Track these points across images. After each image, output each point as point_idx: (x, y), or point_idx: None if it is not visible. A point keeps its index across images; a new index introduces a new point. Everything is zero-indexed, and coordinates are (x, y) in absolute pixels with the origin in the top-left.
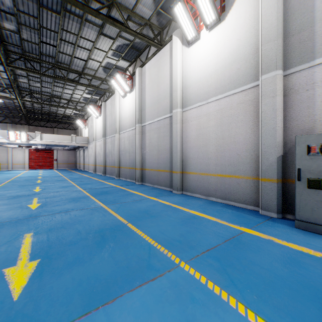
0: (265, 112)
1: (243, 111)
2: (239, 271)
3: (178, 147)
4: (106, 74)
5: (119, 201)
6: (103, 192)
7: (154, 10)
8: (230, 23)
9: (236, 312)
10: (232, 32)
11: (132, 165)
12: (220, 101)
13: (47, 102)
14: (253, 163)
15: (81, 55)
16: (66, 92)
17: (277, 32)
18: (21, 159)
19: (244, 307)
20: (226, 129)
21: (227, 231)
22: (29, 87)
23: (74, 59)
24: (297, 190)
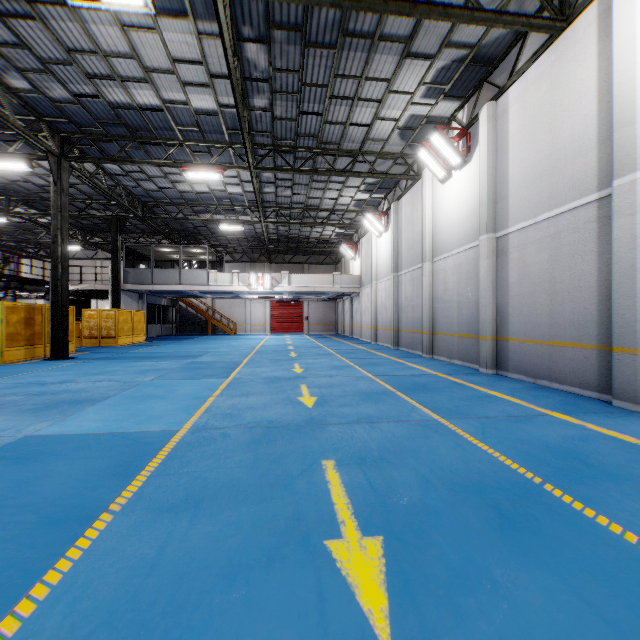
0: None
1: None
2: None
3: (639, 279)
4: (404, 143)
5: (472, 413)
6: (418, 386)
7: None
8: None
9: None
10: None
11: (467, 329)
12: None
13: (298, 220)
14: None
15: (361, 116)
16: (328, 196)
17: None
18: (260, 317)
19: None
20: None
21: None
22: (275, 200)
23: (349, 128)
24: None
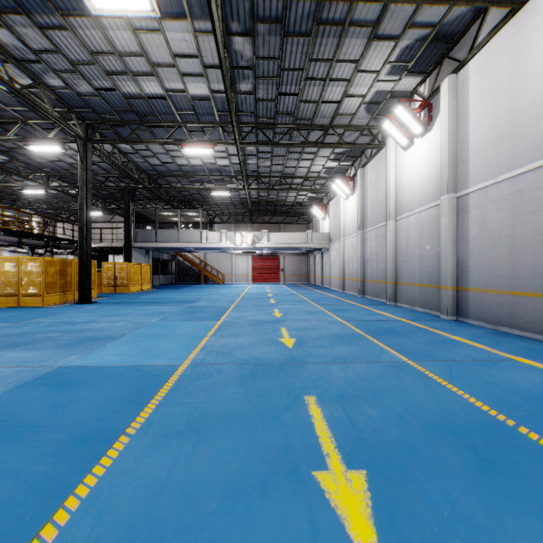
0: None
1: None
2: None
3: None
4: (370, 116)
5: (438, 356)
6: (385, 330)
7: None
8: None
9: None
10: None
11: (429, 279)
12: None
13: (275, 187)
14: None
15: (332, 94)
16: (302, 165)
17: None
18: (244, 269)
19: None
20: None
21: None
22: (257, 170)
23: (321, 105)
24: None
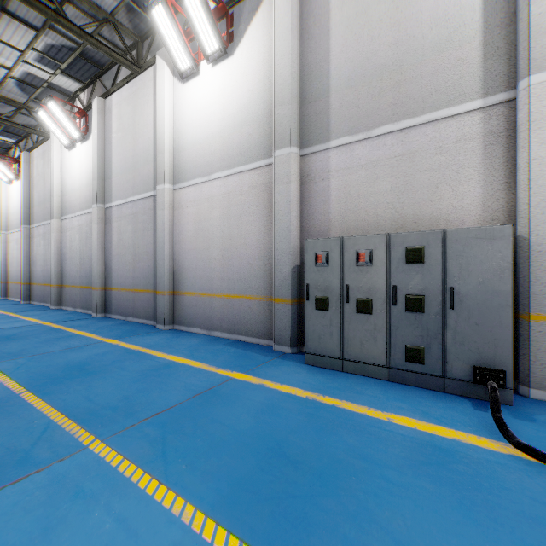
0: (278, 204)
1: (256, 200)
2: (185, 436)
3: (166, 249)
4: (28, 96)
5: (33, 352)
6: (4, 337)
7: (120, 1)
8: (240, 62)
9: (140, 495)
10: (243, 77)
11: (87, 281)
12: (227, 180)
13: None
14: (267, 277)
15: None
16: None
17: (292, 93)
18: None
19: (158, 484)
20: (234, 224)
21: (208, 380)
22: None
23: None
24: (306, 313)
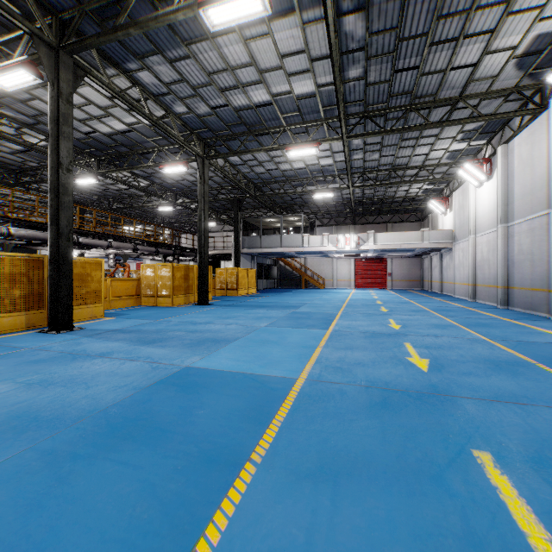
0: None
1: None
2: None
3: None
4: (521, 74)
5: None
6: None
7: None
8: None
9: None
10: None
11: None
12: None
13: (383, 182)
14: None
15: (466, 56)
16: (418, 153)
17: None
18: (346, 274)
19: None
20: None
21: None
22: (363, 165)
23: (449, 74)
24: None
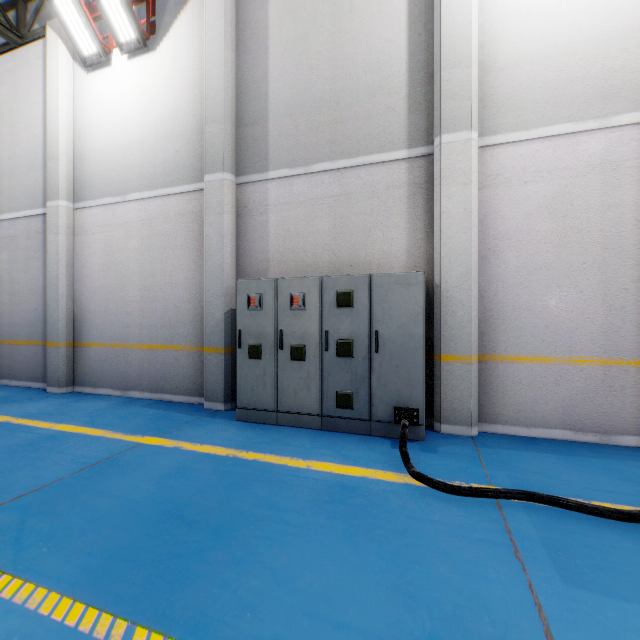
0: (210, 237)
1: (185, 230)
2: (56, 516)
3: (62, 287)
4: None
5: None
6: None
7: None
8: (164, 61)
9: None
10: (168, 80)
11: None
12: (148, 204)
13: None
14: (198, 323)
15: None
16: None
17: (226, 111)
18: None
19: (2, 575)
20: (158, 257)
21: (107, 449)
22: None
23: None
24: (238, 363)
